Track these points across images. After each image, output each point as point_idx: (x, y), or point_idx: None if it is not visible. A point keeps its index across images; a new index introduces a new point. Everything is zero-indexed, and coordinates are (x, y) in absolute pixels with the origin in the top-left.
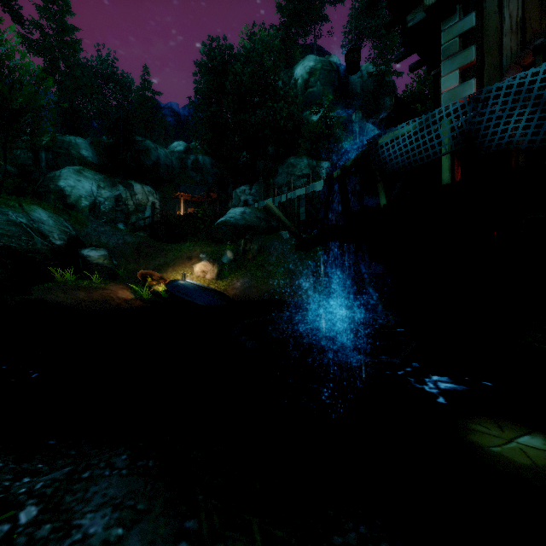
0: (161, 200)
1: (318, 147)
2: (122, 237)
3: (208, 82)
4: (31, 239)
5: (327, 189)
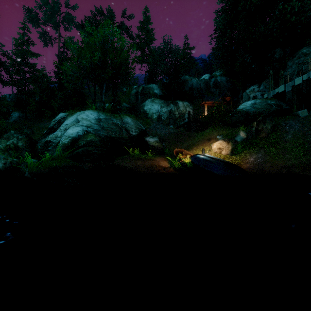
0: (194, 109)
1: None
2: (168, 130)
3: (224, 18)
4: (121, 132)
5: None
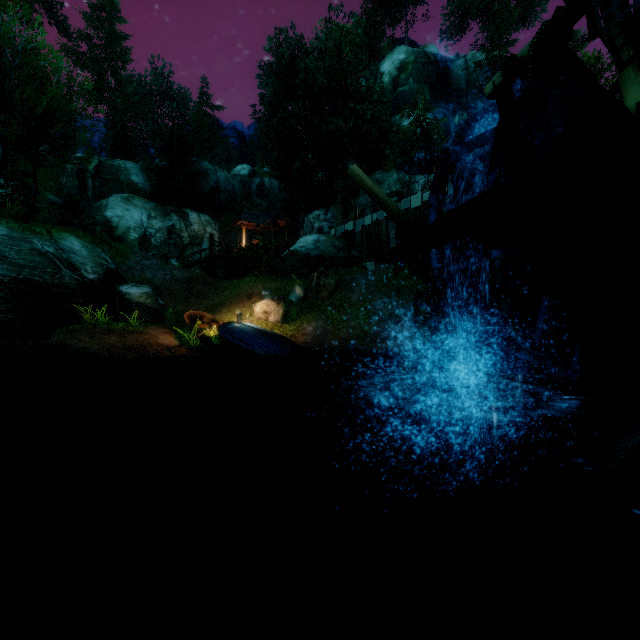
0: (221, 231)
1: (411, 158)
2: (170, 272)
3: (274, 84)
4: (58, 271)
5: (440, 177)
